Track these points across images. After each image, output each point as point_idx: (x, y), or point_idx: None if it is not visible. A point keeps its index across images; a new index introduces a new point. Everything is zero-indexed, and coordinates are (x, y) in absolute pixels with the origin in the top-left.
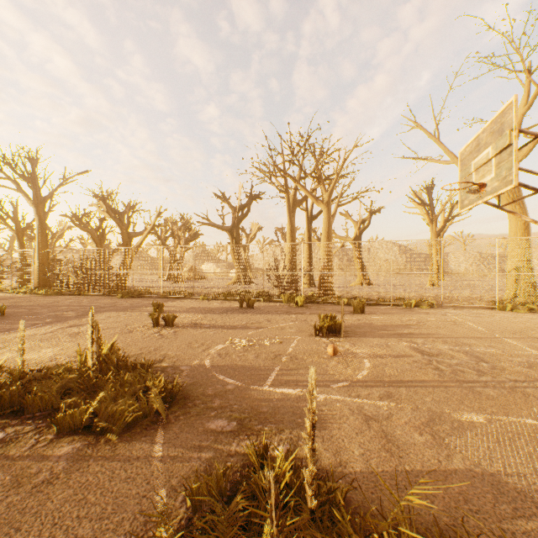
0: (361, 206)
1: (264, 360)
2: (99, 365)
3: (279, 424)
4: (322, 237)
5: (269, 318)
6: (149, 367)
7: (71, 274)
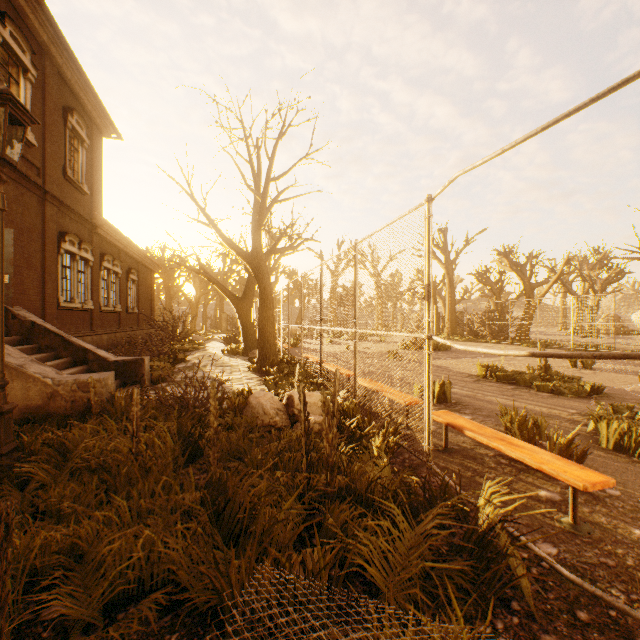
0: None
1: None
2: (545, 373)
3: None
4: None
5: None
6: (577, 380)
7: (478, 324)
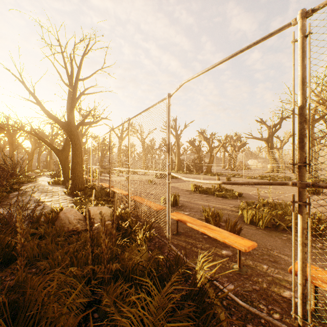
0: None
1: (272, 195)
2: (219, 188)
3: None
4: None
5: (283, 187)
6: (232, 191)
7: (190, 165)
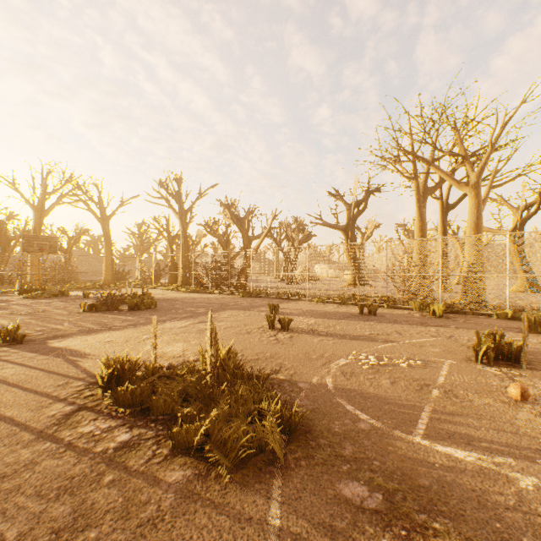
0: (524, 186)
1: (404, 390)
2: (216, 370)
3: (458, 521)
4: (467, 229)
5: (398, 329)
6: (264, 380)
7: (204, 275)
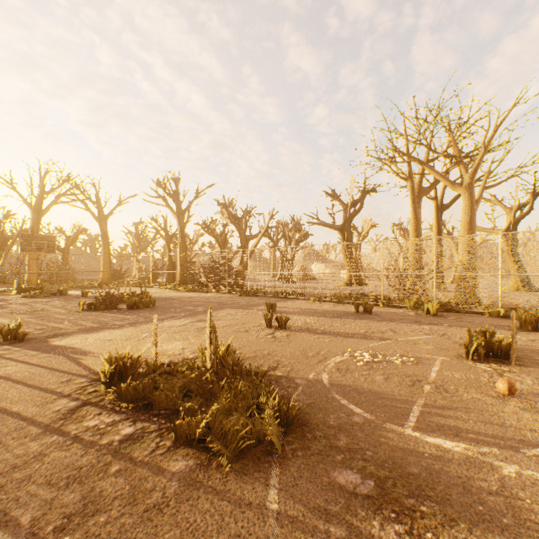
0: (517, 186)
1: (397, 385)
2: (216, 367)
3: (444, 505)
4: (460, 229)
5: (393, 327)
6: (262, 376)
7: (202, 274)
